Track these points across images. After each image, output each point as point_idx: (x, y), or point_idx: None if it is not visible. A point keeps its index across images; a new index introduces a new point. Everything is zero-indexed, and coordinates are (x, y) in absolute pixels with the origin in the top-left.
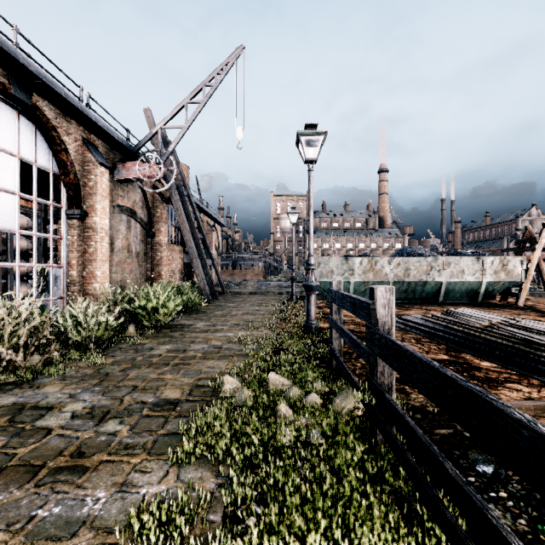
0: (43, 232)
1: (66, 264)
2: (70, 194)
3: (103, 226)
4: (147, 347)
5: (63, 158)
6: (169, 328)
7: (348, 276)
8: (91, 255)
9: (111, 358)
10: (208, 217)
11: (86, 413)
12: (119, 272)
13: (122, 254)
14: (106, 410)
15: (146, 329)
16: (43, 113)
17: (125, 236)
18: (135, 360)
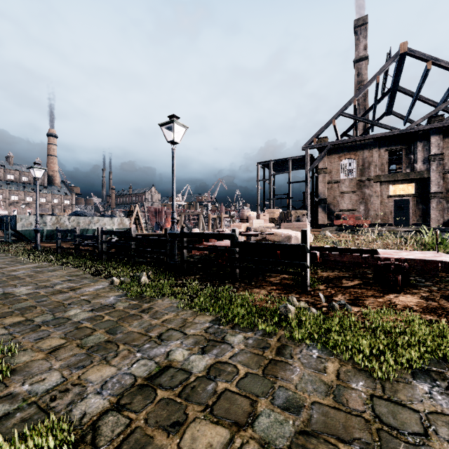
0: None
1: None
2: None
3: None
4: None
5: None
6: None
7: (43, 226)
8: None
9: None
10: None
11: None
12: None
13: None
14: None
15: None
16: None
17: None
18: None
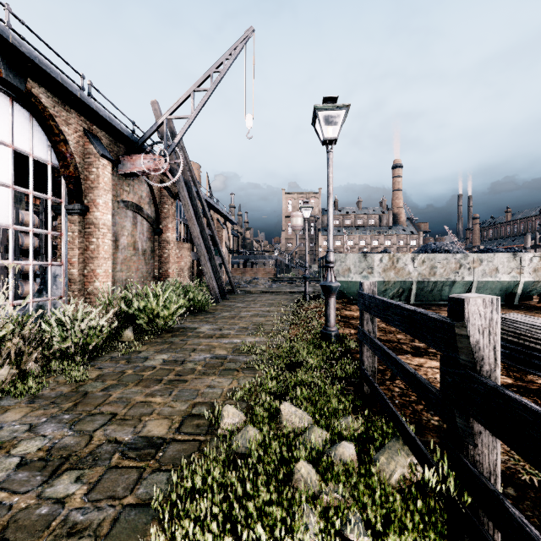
0: (44, 229)
1: (67, 262)
2: (70, 188)
3: (105, 222)
4: (142, 356)
5: (62, 150)
6: (171, 332)
7: (367, 274)
8: (92, 253)
9: (98, 370)
10: (218, 214)
11: (38, 459)
12: (124, 270)
13: (127, 251)
14: (65, 455)
15: (145, 334)
16: (38, 101)
17: (131, 233)
18: (124, 374)
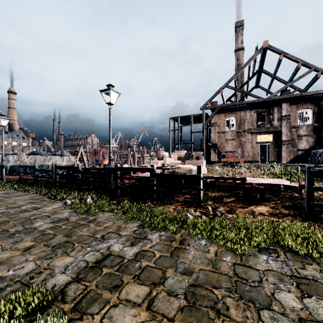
0: None
1: None
2: None
3: None
4: None
5: None
6: None
7: (6, 163)
8: None
9: None
10: None
11: None
12: None
13: None
14: None
15: None
16: None
17: None
18: None
